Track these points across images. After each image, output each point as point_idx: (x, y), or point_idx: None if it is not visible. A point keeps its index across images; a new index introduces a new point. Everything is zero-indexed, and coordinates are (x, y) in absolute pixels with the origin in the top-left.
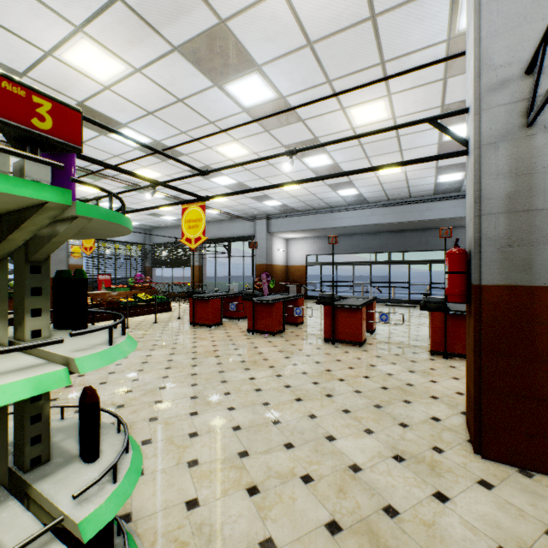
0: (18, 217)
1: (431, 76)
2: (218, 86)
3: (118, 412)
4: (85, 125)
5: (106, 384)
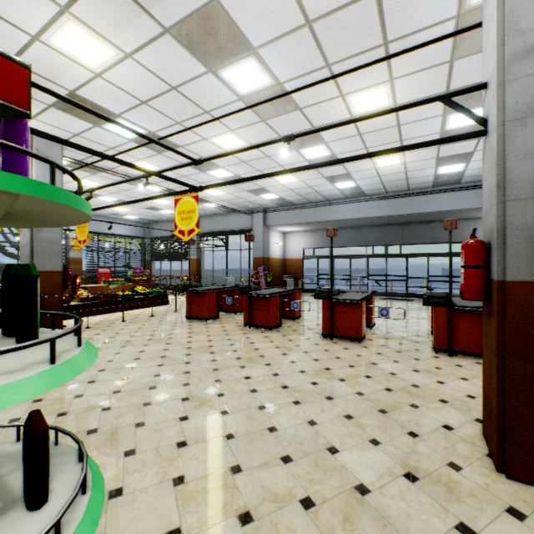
0: None
1: (436, 58)
2: (213, 71)
3: (103, 415)
4: (78, 116)
5: (94, 383)
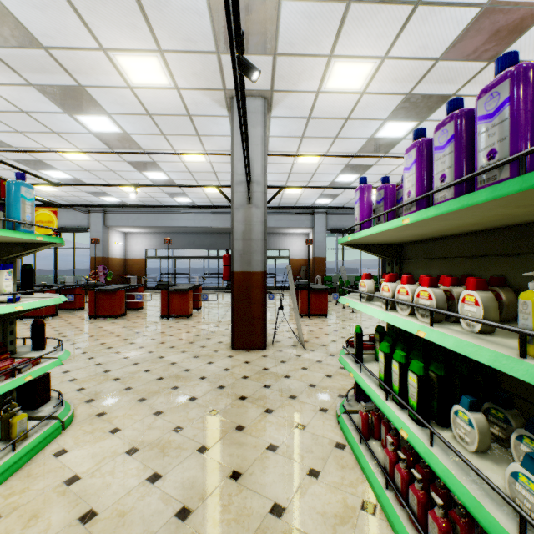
0: (34, 245)
1: (228, 148)
2: (69, 114)
3: None
4: None
5: None
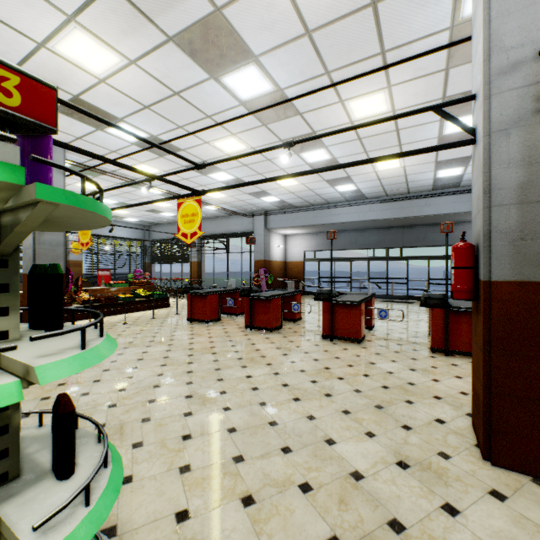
0: None
1: (432, 66)
2: (215, 78)
3: (110, 412)
4: (81, 120)
5: (100, 382)
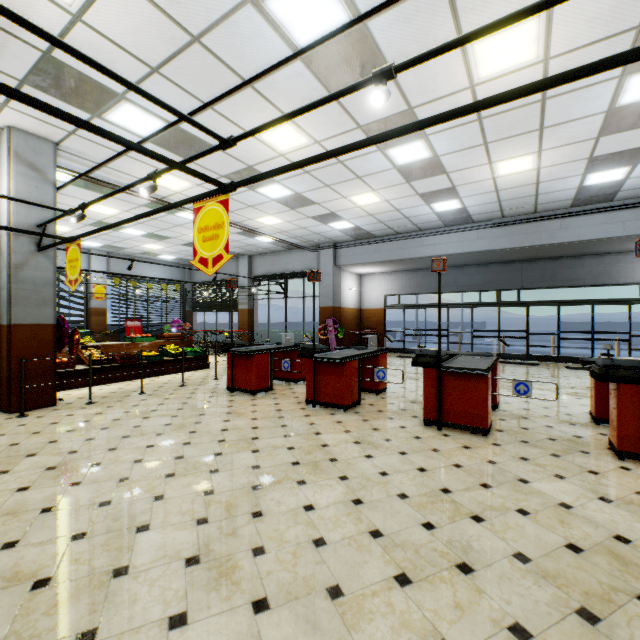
0: None
1: None
2: (253, 0)
3: (27, 604)
4: (66, 99)
5: (50, 514)
